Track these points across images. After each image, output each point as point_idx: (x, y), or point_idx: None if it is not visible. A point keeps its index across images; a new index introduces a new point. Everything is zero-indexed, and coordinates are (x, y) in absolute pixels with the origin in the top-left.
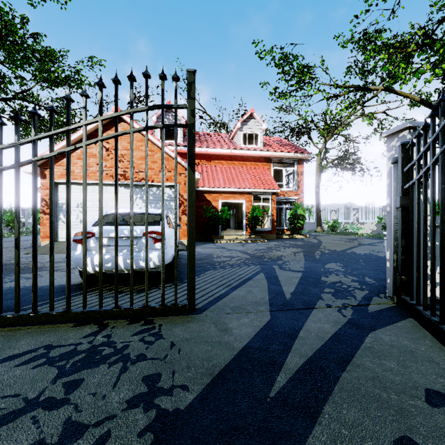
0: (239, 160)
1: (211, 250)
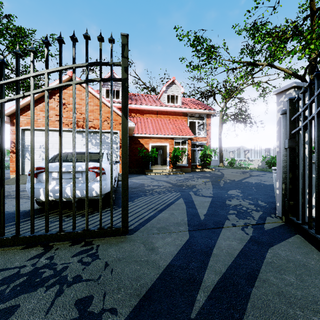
0: (164, 114)
1: (143, 181)
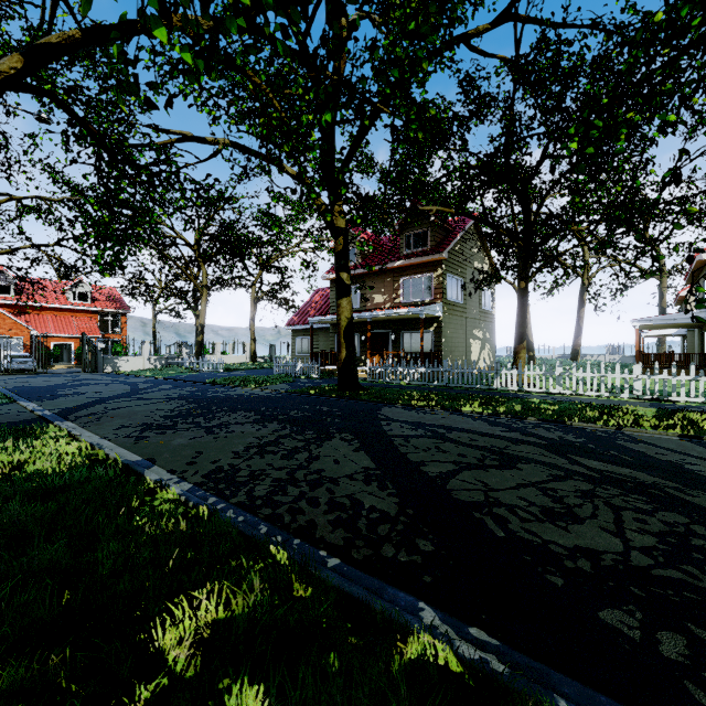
0: (70, 312)
1: None
